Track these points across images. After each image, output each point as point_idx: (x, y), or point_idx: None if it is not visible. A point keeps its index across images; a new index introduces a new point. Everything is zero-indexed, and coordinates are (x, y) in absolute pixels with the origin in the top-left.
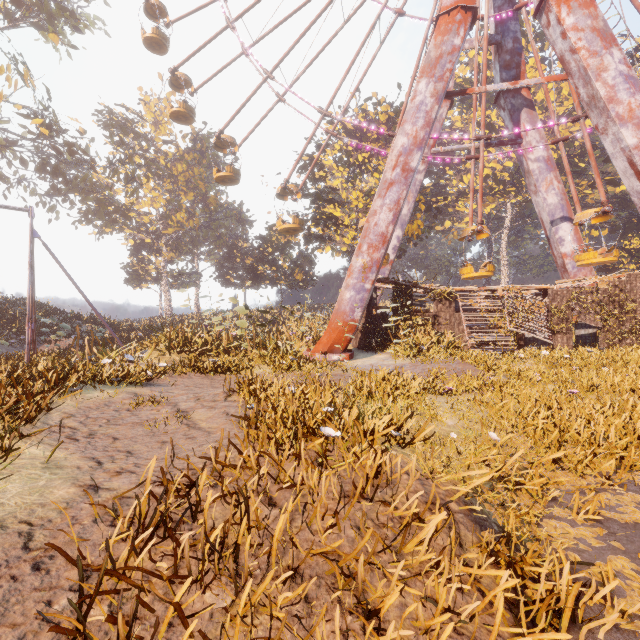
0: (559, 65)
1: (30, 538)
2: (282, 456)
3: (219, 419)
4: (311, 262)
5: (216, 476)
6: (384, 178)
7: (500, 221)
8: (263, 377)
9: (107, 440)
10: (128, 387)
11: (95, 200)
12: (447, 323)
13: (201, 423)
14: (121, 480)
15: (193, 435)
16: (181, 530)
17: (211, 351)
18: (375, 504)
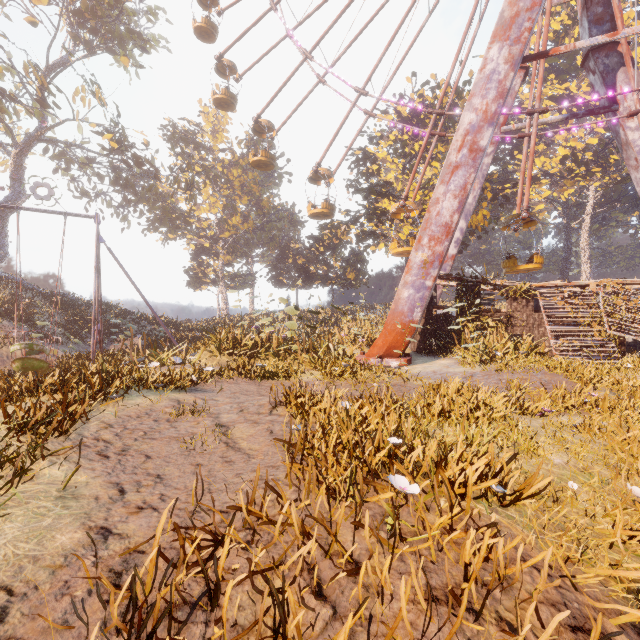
0: None
1: (2, 617)
2: (335, 509)
3: (262, 438)
4: (363, 260)
5: (249, 528)
6: (448, 161)
7: (580, 208)
8: (313, 387)
9: (139, 458)
10: (172, 393)
11: (160, 209)
12: (523, 324)
13: (241, 442)
14: (139, 521)
15: (231, 458)
16: (195, 621)
17: (261, 353)
18: (484, 623)
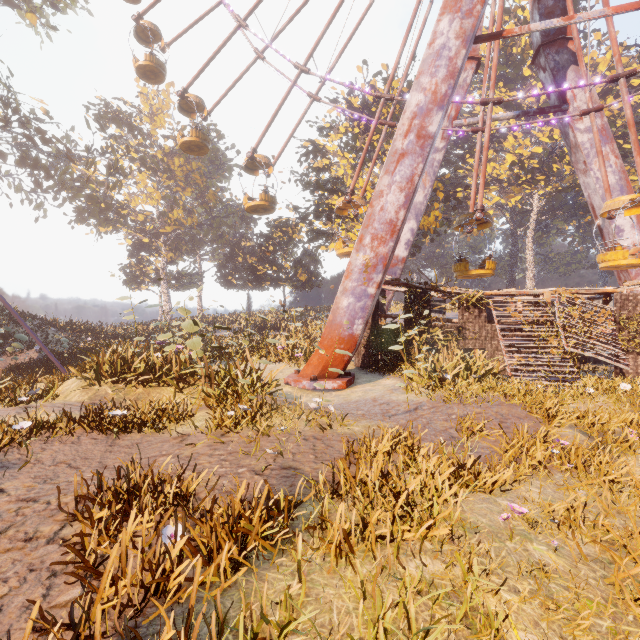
0: (596, 37)
1: None
2: None
3: None
4: (316, 261)
5: None
6: (393, 148)
7: (525, 215)
8: (151, 473)
9: None
10: None
11: (85, 197)
12: (476, 337)
13: None
14: None
15: None
16: None
17: (161, 378)
18: None
